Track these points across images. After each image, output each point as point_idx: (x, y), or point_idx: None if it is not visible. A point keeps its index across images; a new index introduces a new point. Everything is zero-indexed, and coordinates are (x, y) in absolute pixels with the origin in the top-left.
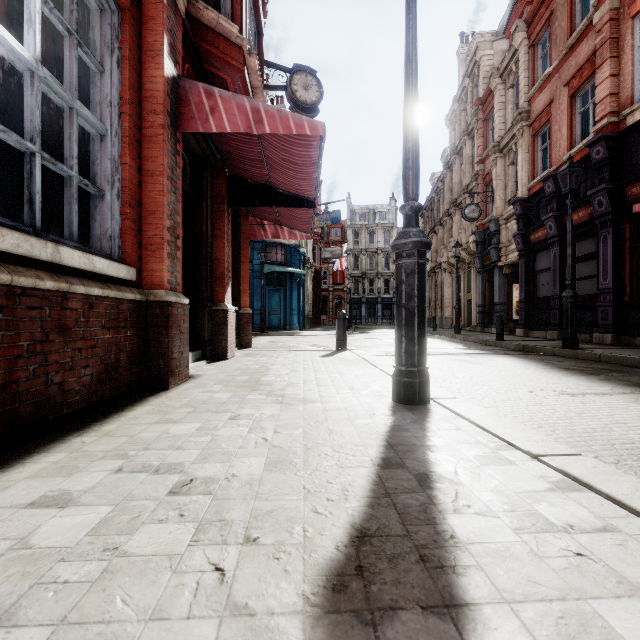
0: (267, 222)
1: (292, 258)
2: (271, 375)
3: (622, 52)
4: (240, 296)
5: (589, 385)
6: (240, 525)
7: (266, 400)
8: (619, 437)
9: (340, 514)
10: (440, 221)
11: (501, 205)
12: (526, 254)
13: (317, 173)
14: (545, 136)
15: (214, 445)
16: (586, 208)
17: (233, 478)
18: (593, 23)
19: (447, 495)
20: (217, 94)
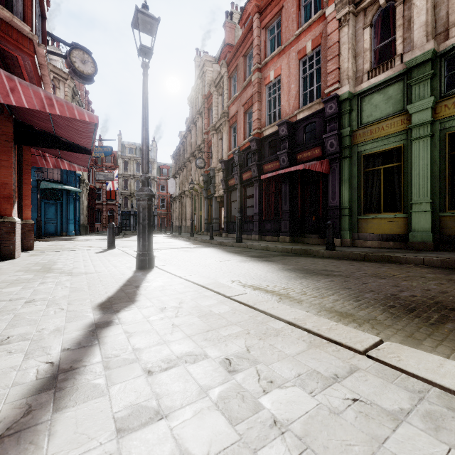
0: (49, 154)
1: (69, 178)
2: (59, 265)
3: (262, 100)
4: (22, 210)
5: (231, 257)
6: (65, 303)
7: (61, 275)
8: (221, 272)
9: (104, 296)
10: (184, 164)
11: (216, 161)
12: (227, 191)
13: (93, 137)
14: (235, 129)
15: (38, 291)
16: (250, 172)
17: (55, 296)
18: (252, 81)
19: (144, 288)
20: (17, 80)
